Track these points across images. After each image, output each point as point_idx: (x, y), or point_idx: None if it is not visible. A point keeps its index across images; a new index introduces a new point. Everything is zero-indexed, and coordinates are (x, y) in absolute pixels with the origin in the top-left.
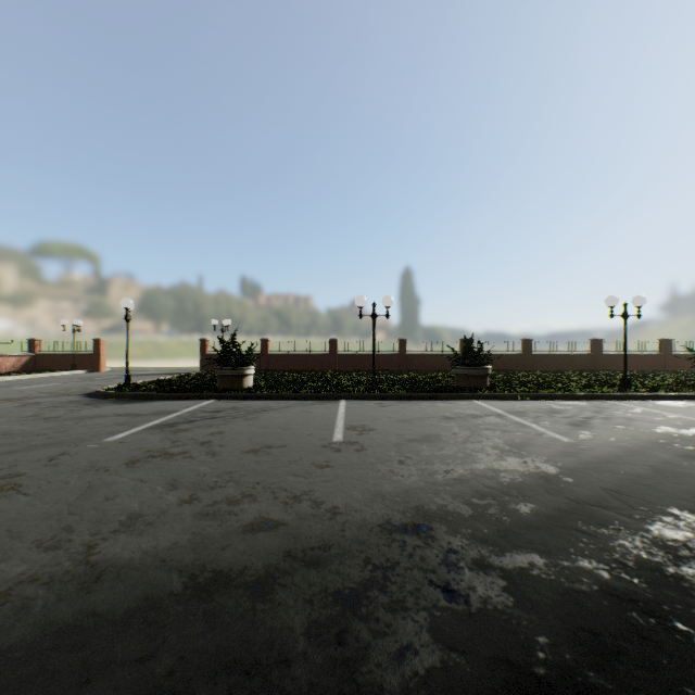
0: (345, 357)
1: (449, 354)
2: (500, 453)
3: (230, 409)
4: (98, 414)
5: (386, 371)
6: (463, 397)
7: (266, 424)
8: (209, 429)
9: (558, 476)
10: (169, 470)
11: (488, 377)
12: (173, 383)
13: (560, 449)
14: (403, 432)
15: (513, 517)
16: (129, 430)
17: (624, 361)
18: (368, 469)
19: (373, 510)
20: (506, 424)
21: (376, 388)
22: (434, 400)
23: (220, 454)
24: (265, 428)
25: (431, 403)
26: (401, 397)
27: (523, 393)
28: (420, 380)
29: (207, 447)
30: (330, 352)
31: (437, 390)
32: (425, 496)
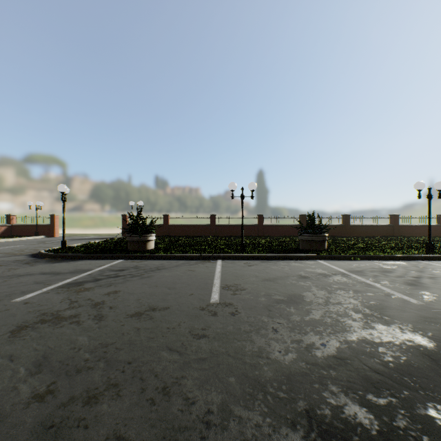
0: (221, 227)
1: (292, 225)
2: (364, 318)
3: (132, 268)
4: (27, 272)
5: (249, 237)
6: (309, 258)
7: (156, 282)
8: (107, 288)
9: (440, 352)
10: (48, 341)
11: (325, 242)
12: (98, 246)
13: (417, 312)
14: (270, 292)
15: (435, 437)
16: (41, 289)
17: (429, 230)
18: (244, 341)
19: (254, 419)
20: (353, 283)
21: (244, 250)
22: (288, 260)
23: (106, 318)
24: (154, 287)
25: (286, 263)
26: (263, 258)
27: (355, 255)
28: (275, 244)
29: (98, 310)
30: (211, 223)
31: (288, 252)
32: (311, 389)
